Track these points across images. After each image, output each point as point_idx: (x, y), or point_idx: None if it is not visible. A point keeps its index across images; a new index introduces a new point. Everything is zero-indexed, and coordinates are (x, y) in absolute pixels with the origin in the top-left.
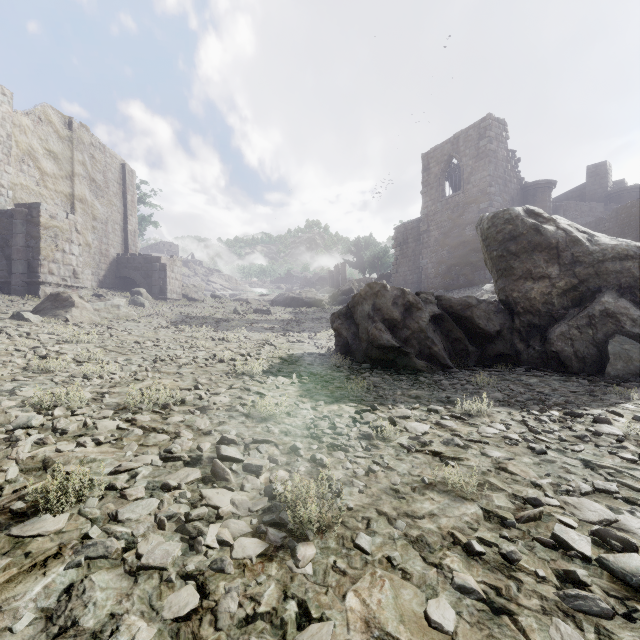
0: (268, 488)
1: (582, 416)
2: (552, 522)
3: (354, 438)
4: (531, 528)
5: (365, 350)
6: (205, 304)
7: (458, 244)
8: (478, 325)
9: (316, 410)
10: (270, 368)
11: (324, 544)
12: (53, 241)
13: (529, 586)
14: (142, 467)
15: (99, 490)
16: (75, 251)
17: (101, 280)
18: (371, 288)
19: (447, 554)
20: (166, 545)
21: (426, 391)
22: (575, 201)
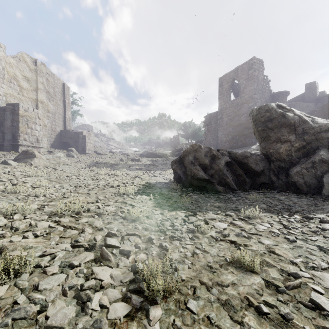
0: (133, 266)
1: (313, 219)
2: (308, 289)
3: (184, 232)
4: (295, 293)
5: (190, 180)
6: (106, 156)
7: (238, 125)
8: (251, 167)
9: (163, 215)
10: (138, 190)
11: (167, 306)
12: (26, 123)
13: None
14: (59, 252)
15: (29, 268)
16: (37, 128)
17: (52, 144)
18: (193, 147)
19: (245, 313)
20: (65, 309)
21: (224, 203)
22: (299, 102)
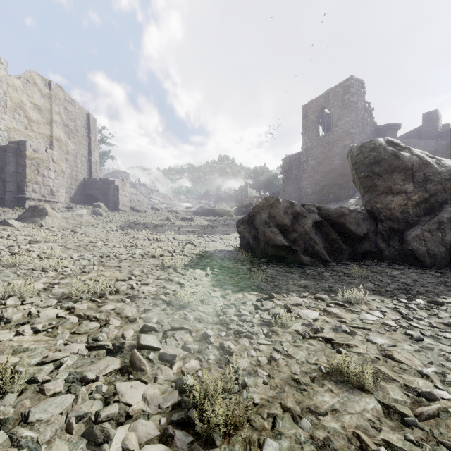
0: (179, 381)
1: (444, 304)
2: (450, 419)
3: (256, 324)
4: (432, 427)
5: (263, 248)
6: (146, 214)
7: (329, 170)
8: (350, 229)
9: (225, 298)
10: (190, 262)
11: (231, 450)
12: (36, 168)
13: None
14: (68, 356)
15: (18, 386)
16: (52, 176)
17: (72, 197)
18: (267, 201)
19: None
20: None
21: (312, 281)
22: (414, 139)
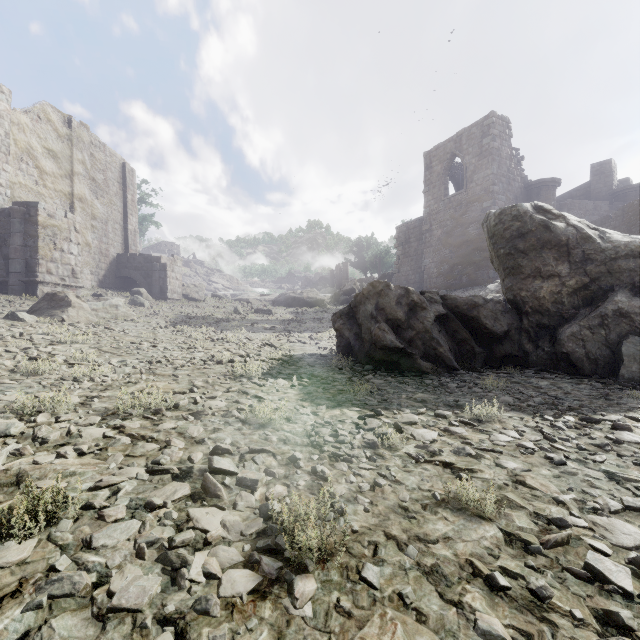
0: (263, 507)
1: (600, 422)
2: (582, 547)
3: (358, 447)
4: (559, 555)
5: (368, 351)
6: (206, 304)
7: (461, 243)
8: (485, 325)
9: (317, 415)
10: (270, 370)
11: (326, 576)
12: (51, 240)
13: (565, 631)
14: (126, 481)
15: (74, 510)
16: (74, 250)
17: (101, 280)
18: (374, 287)
19: (467, 589)
20: (143, 580)
21: (432, 394)
22: (580, 200)
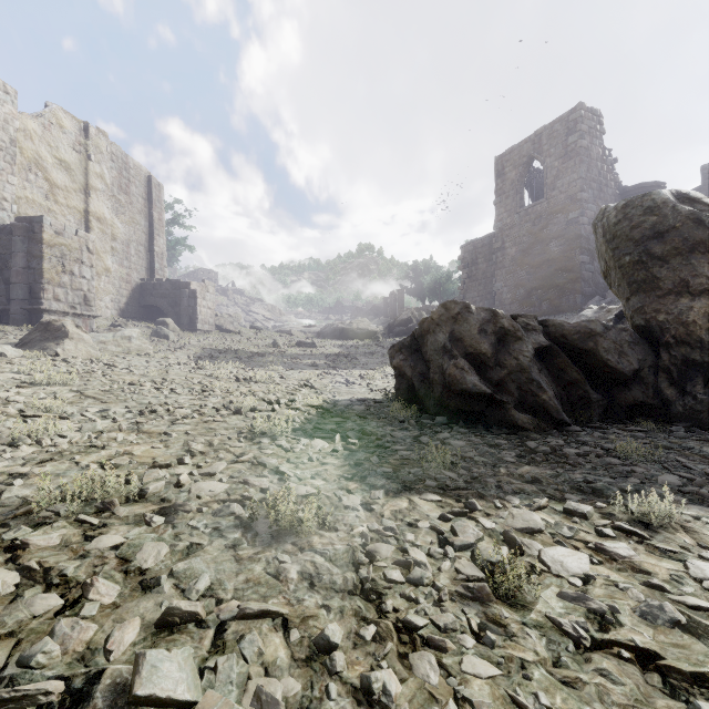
0: None
1: None
2: None
3: (449, 595)
4: None
5: (439, 397)
6: (241, 336)
7: (540, 263)
8: (606, 362)
9: (371, 510)
10: (304, 423)
11: None
12: (59, 261)
13: None
14: None
15: None
16: (86, 274)
17: (123, 309)
18: (448, 309)
19: None
20: None
21: (545, 467)
22: None
